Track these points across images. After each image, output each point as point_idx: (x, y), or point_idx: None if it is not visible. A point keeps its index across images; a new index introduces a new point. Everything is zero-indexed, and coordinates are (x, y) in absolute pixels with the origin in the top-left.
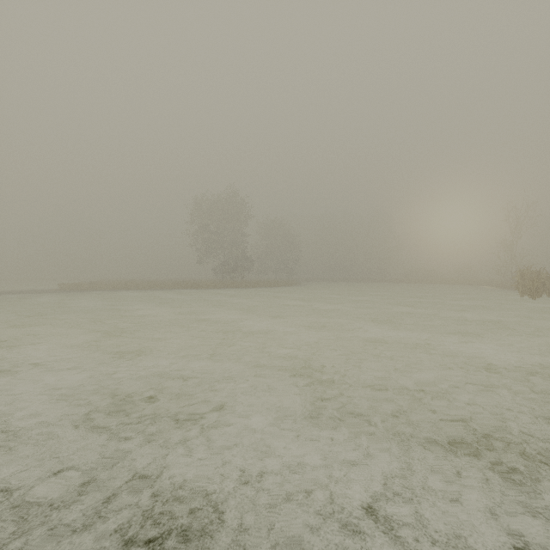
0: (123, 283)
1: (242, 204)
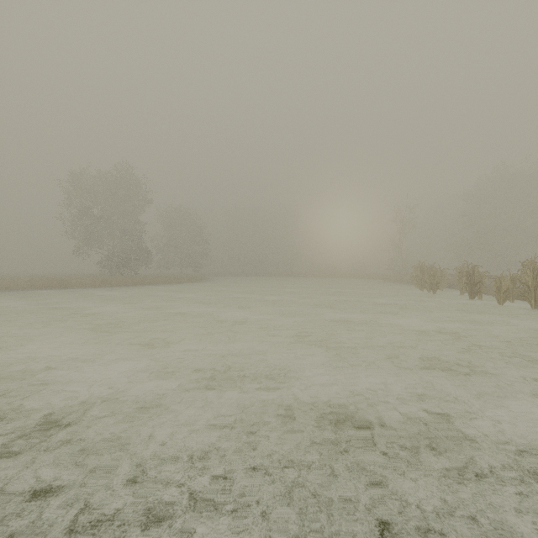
0: None
1: (137, 186)
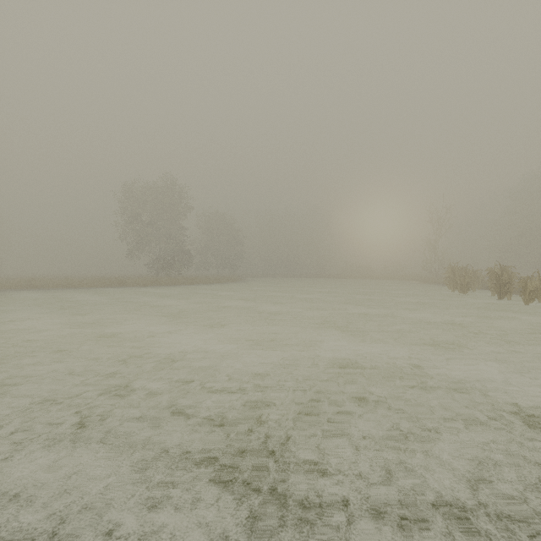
0: (25, 280)
1: (180, 194)
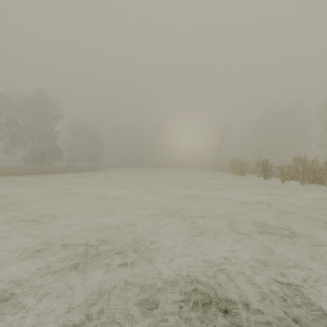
0: None
1: (51, 106)
